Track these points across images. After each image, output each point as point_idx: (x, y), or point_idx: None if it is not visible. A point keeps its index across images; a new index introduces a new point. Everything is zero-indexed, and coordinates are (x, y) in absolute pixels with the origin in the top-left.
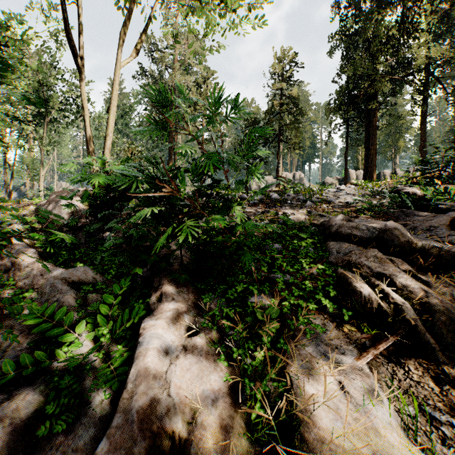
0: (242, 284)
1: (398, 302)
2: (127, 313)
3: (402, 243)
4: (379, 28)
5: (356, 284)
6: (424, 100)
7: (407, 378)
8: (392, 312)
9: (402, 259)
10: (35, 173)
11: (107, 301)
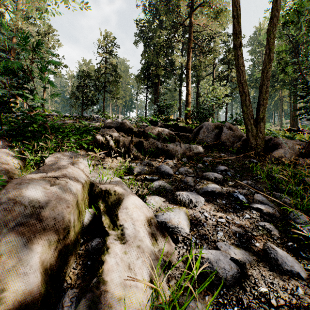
0: (42, 139)
1: (108, 139)
2: None
3: (128, 129)
4: (158, 40)
5: (96, 136)
6: (180, 84)
7: (103, 160)
8: (106, 143)
9: (127, 135)
10: None
11: None
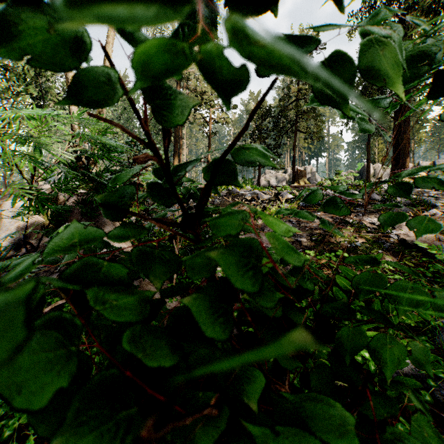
0: None
1: None
2: None
3: None
4: None
5: None
6: None
7: None
8: None
9: None
10: None
11: None
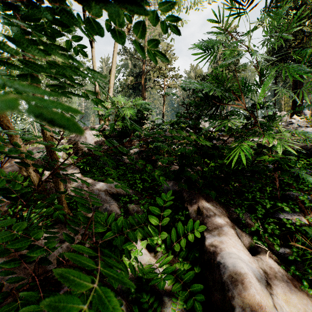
0: (267, 201)
1: None
2: (181, 226)
3: None
4: None
5: None
6: None
7: None
8: None
9: None
10: None
11: (154, 212)
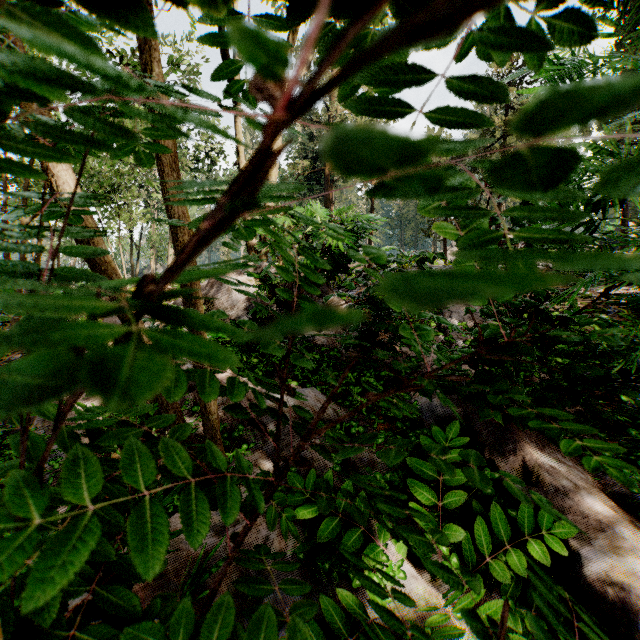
0: None
1: None
2: (500, 515)
3: None
4: None
5: None
6: None
7: None
8: None
9: None
10: (162, 251)
11: (422, 473)
